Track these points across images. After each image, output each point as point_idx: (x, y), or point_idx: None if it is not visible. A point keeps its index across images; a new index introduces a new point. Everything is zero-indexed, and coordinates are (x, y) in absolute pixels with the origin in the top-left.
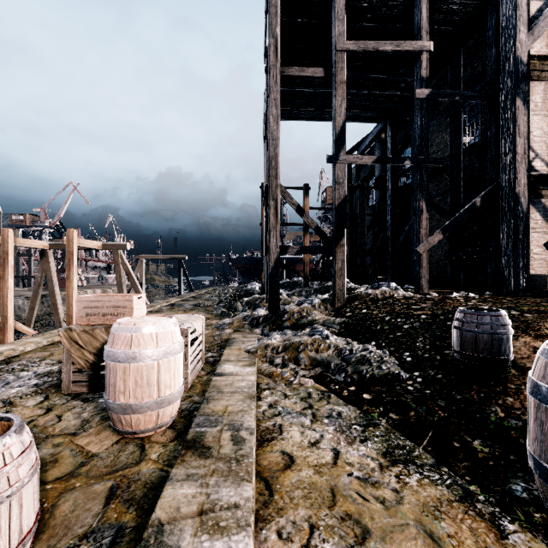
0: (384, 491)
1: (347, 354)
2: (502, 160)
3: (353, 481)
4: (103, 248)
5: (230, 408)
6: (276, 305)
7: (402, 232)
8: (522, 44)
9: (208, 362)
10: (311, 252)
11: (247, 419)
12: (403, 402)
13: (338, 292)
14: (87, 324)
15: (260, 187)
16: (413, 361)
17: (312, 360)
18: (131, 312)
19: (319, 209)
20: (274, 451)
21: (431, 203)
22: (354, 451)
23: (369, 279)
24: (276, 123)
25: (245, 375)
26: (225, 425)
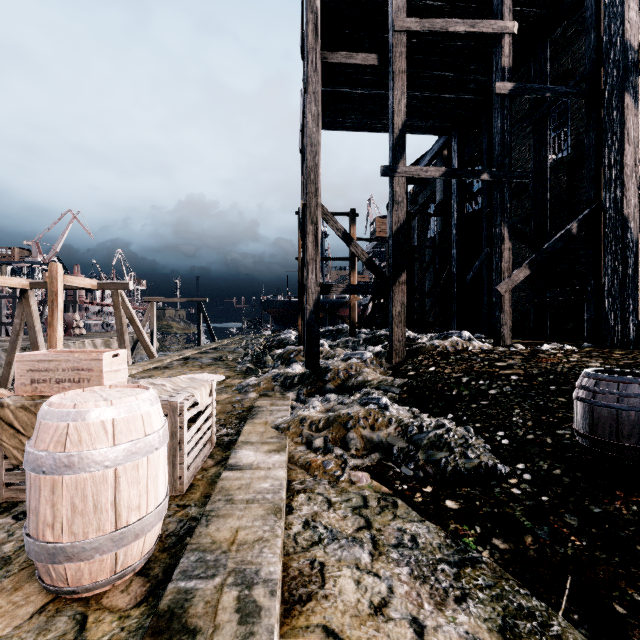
0: None
1: (415, 433)
2: (605, 174)
3: None
4: (98, 288)
5: (242, 533)
6: (316, 360)
7: (471, 269)
8: (632, 25)
9: (220, 444)
10: (361, 291)
11: (267, 558)
12: (510, 516)
13: (396, 343)
14: (33, 396)
15: (296, 213)
16: (513, 446)
17: (367, 441)
18: (100, 378)
19: (369, 240)
20: (311, 628)
21: (514, 229)
22: (448, 626)
23: (430, 326)
24: (315, 124)
25: (270, 468)
26: (230, 574)
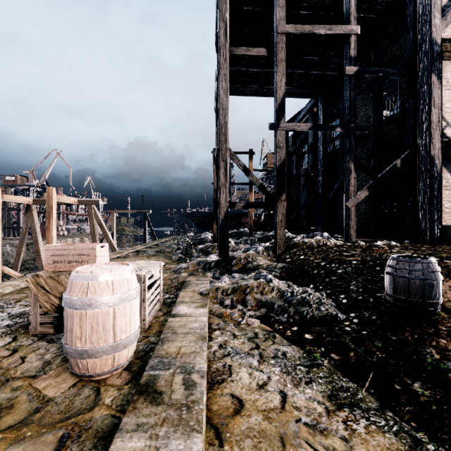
0: (333, 440)
1: (288, 296)
2: (419, 128)
3: (301, 428)
4: (79, 203)
5: (183, 349)
6: (226, 252)
7: (332, 190)
8: (437, 28)
9: (165, 303)
10: (255, 206)
11: (198, 361)
12: (342, 342)
13: (279, 241)
14: (54, 271)
15: (212, 152)
16: (349, 303)
17: (258, 301)
18: (94, 260)
19: (262, 170)
20: (224, 394)
21: (358, 164)
22: (300, 394)
23: (304, 230)
24: (225, 95)
25: (197, 316)
26: (178, 368)
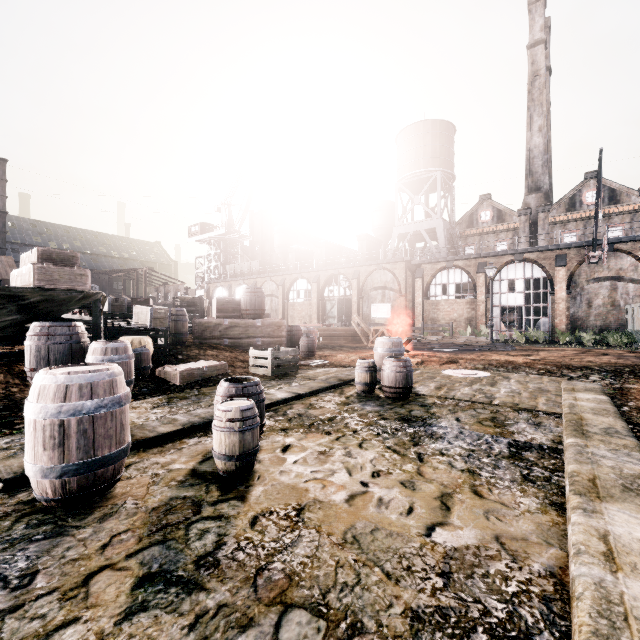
0: None
1: None
2: None
3: None
4: None
5: None
6: None
7: None
8: None
9: None
10: None
11: None
12: None
13: None
14: None
15: None
16: None
17: None
18: None
19: None
20: None
21: None
22: None
23: None
24: None
25: None
26: None
